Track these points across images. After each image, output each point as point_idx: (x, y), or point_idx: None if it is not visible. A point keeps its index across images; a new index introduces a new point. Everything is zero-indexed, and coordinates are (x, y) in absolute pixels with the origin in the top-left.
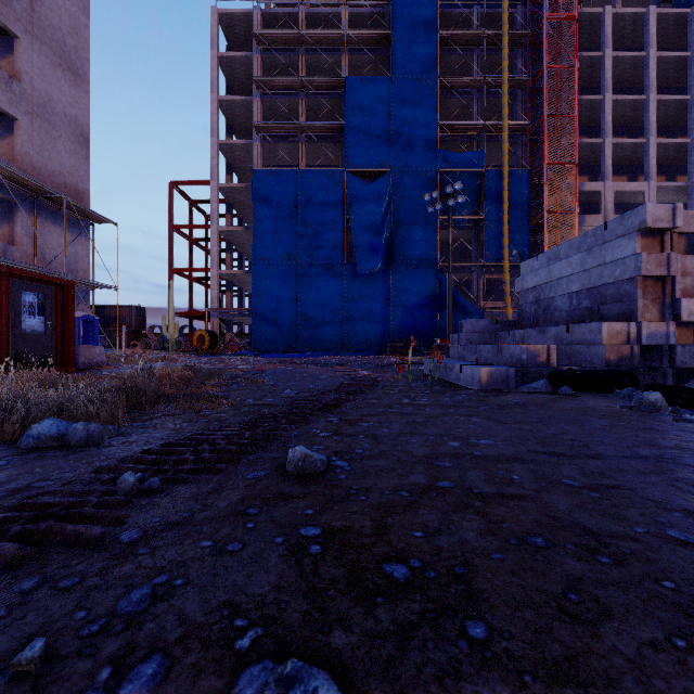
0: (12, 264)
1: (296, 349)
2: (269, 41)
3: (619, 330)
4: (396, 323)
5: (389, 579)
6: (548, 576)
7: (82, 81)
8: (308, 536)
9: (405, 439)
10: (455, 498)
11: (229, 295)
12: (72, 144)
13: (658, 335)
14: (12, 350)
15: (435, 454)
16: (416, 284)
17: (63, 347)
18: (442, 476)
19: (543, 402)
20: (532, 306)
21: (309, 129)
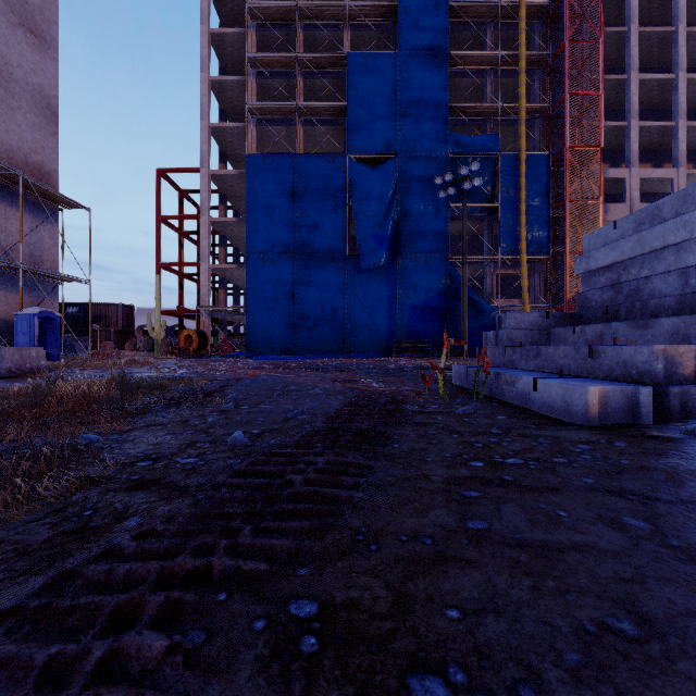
0: None
1: (293, 351)
2: (264, 15)
3: None
4: (402, 322)
5: None
6: None
7: (49, 47)
8: None
9: None
10: None
11: (222, 292)
12: (35, 117)
13: None
14: None
15: None
16: (425, 279)
17: None
18: None
19: None
20: (606, 292)
21: (308, 111)
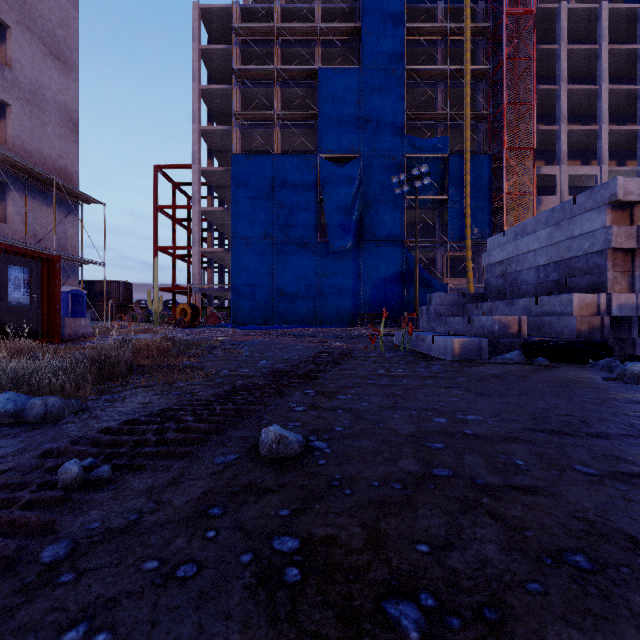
0: (3, 240)
1: (272, 322)
2: (247, 34)
3: (589, 301)
4: (366, 297)
5: (397, 632)
6: (616, 625)
7: (72, 70)
8: (283, 551)
9: (386, 414)
10: (458, 491)
11: (210, 271)
12: (61, 129)
13: (628, 307)
14: None
15: (422, 433)
16: (385, 261)
17: (48, 319)
18: (436, 461)
19: (522, 373)
20: (499, 279)
21: (285, 116)
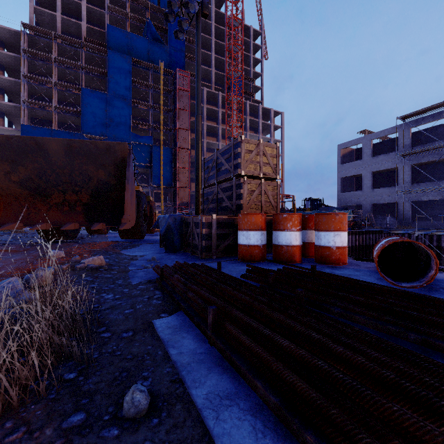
0: None
1: None
2: (33, 54)
3: None
4: None
5: None
6: None
7: None
8: None
9: None
10: None
11: None
12: None
13: None
14: None
15: None
16: None
17: None
18: None
19: None
20: None
21: (60, 108)
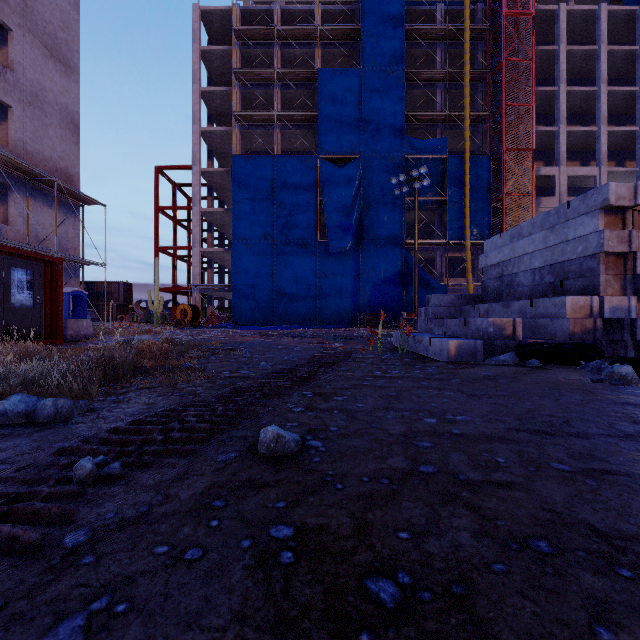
0: (5, 242)
1: (272, 322)
2: (247, 36)
3: (582, 304)
4: (365, 298)
5: (375, 603)
6: (564, 598)
7: (73, 72)
8: (279, 538)
9: (380, 415)
10: (440, 486)
11: (210, 272)
12: (62, 131)
13: (620, 309)
14: (1, 323)
15: (412, 433)
16: (384, 262)
17: (51, 320)
18: (423, 459)
19: (513, 375)
20: (496, 281)
21: (285, 117)
